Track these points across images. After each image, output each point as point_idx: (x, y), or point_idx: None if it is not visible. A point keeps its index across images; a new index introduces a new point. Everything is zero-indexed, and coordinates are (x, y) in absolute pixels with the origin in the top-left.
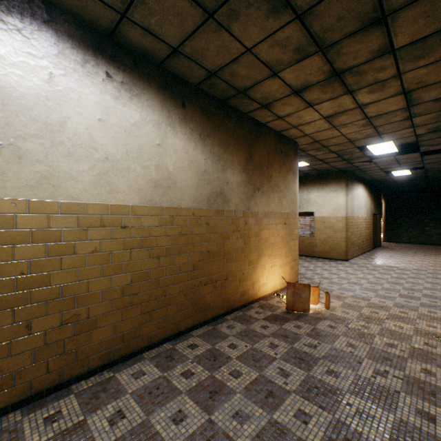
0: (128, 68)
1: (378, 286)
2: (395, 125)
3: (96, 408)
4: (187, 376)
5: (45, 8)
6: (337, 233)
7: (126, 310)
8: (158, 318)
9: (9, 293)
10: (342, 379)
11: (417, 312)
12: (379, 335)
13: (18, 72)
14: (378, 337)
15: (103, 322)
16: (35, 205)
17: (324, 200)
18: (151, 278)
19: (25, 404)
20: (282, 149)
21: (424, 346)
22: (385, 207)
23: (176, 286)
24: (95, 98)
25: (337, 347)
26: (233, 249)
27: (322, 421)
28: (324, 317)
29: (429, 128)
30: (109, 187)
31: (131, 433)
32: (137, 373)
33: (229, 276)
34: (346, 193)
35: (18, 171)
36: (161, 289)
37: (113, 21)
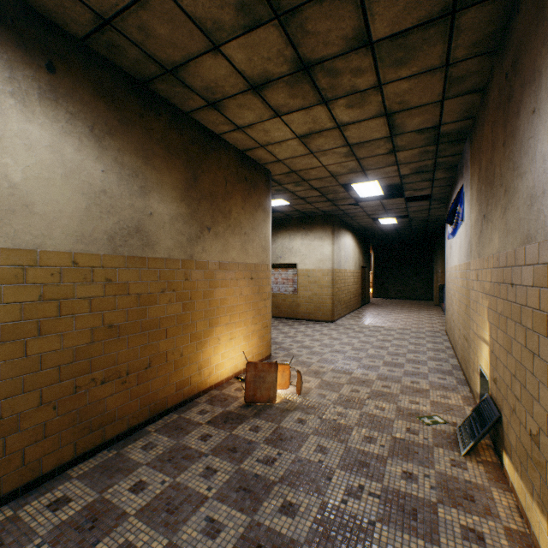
0: None
1: (363, 354)
2: (380, 160)
3: None
4: None
5: None
6: (323, 289)
7: None
8: None
9: None
10: (301, 517)
11: (400, 384)
12: (357, 426)
13: None
14: (356, 430)
15: None
16: None
17: (309, 250)
18: None
19: None
20: (247, 176)
21: (406, 433)
22: (374, 259)
23: (32, 396)
24: None
25: (303, 456)
26: (164, 318)
27: None
28: (294, 406)
29: (413, 168)
30: None
31: None
32: None
33: (156, 362)
34: (333, 242)
35: None
36: None
37: None
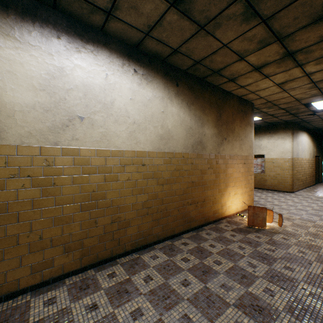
0: (145, 65)
1: (322, 213)
2: None
3: (134, 272)
4: (185, 261)
5: (104, 36)
6: (284, 171)
7: (144, 217)
8: (162, 224)
9: (88, 202)
10: (296, 273)
11: None
12: None
13: (92, 75)
14: None
15: (132, 223)
16: (99, 152)
17: (273, 146)
18: (158, 197)
19: (94, 266)
20: (242, 109)
21: None
22: None
23: (173, 204)
24: (128, 86)
25: (290, 252)
26: (208, 180)
27: (284, 296)
28: (278, 232)
29: None
30: (136, 140)
31: (158, 288)
32: (153, 256)
33: (206, 199)
34: (292, 140)
35: (92, 132)
36: (164, 205)
37: (140, 38)
